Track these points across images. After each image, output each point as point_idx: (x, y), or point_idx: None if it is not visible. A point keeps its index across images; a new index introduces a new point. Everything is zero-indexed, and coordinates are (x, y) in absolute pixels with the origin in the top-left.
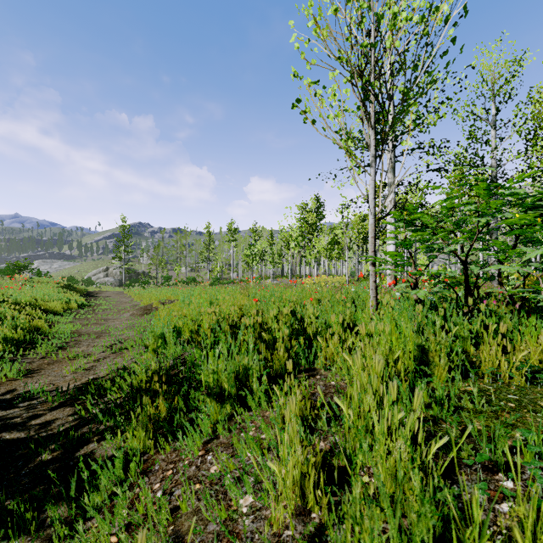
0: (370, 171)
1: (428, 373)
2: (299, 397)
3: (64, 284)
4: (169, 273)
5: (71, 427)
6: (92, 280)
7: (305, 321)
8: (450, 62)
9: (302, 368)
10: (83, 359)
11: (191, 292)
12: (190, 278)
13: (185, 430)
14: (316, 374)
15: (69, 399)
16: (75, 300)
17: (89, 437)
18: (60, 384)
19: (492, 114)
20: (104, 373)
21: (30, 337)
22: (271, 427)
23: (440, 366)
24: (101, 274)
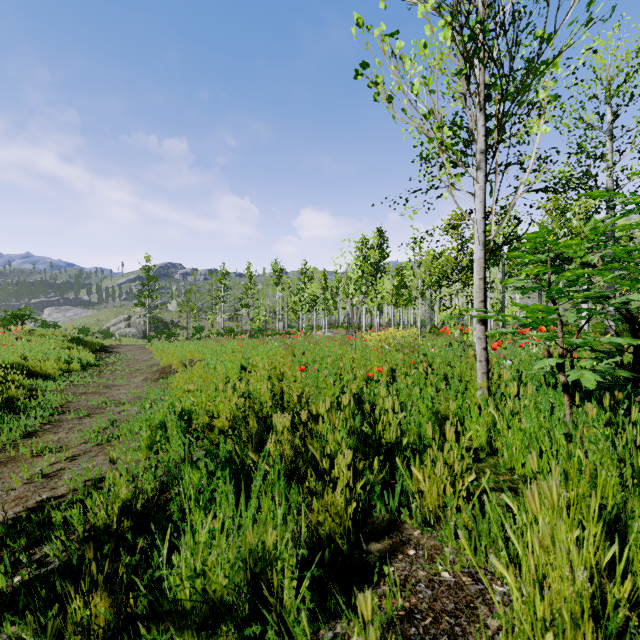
0: (477, 176)
1: None
2: None
3: (71, 337)
4: (202, 323)
5: None
6: (112, 331)
7: (376, 415)
8: None
9: (378, 523)
10: (51, 456)
11: (222, 349)
12: (227, 329)
13: None
14: (406, 543)
15: None
16: (80, 359)
17: None
18: None
19: (607, 122)
20: (67, 488)
21: None
22: None
23: None
24: (122, 324)
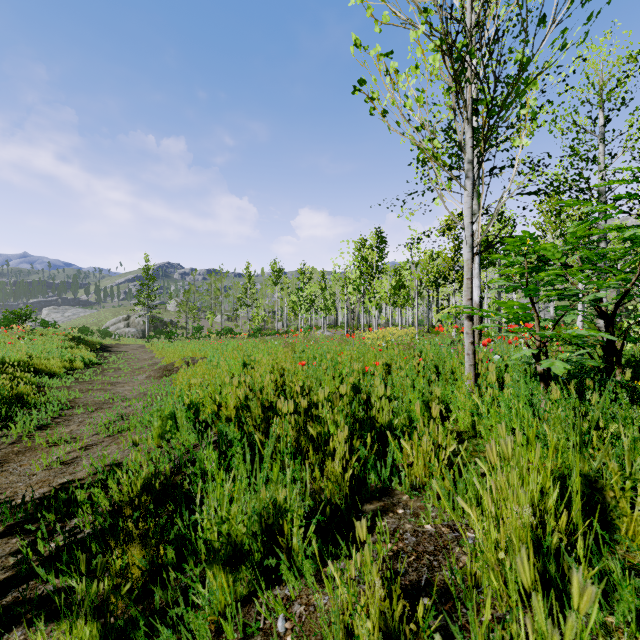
0: (465, 184)
1: (633, 548)
2: (378, 593)
3: (72, 337)
4: (201, 322)
5: (4, 581)
6: (111, 331)
7: (372, 403)
8: (591, 15)
9: (372, 490)
10: (66, 445)
11: (223, 347)
12: (226, 329)
13: (169, 622)
14: (396, 505)
15: (23, 519)
16: (82, 357)
17: (19, 612)
18: (20, 491)
19: (600, 125)
20: (86, 473)
21: (7, 410)
22: (321, 639)
23: (636, 516)
24: (121, 324)
